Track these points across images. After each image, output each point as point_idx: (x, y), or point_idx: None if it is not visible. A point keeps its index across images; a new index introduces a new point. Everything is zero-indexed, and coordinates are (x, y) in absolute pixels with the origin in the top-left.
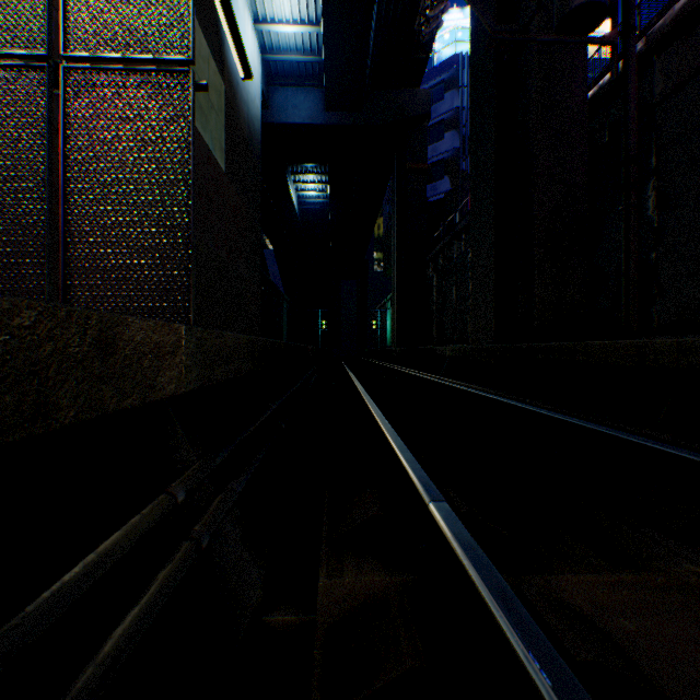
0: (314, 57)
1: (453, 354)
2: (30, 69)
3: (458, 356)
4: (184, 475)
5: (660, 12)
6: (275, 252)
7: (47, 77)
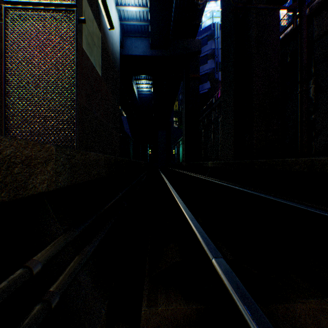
0: (145, 23)
1: (212, 166)
2: None
3: (215, 166)
4: (46, 248)
5: None
6: (127, 117)
7: None
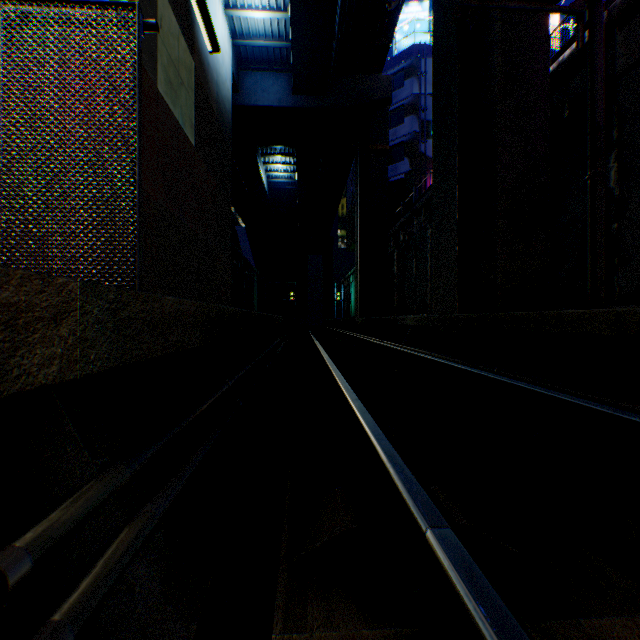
0: (282, 42)
1: (415, 324)
2: None
3: (421, 325)
4: (48, 515)
5: None
6: (246, 229)
7: None
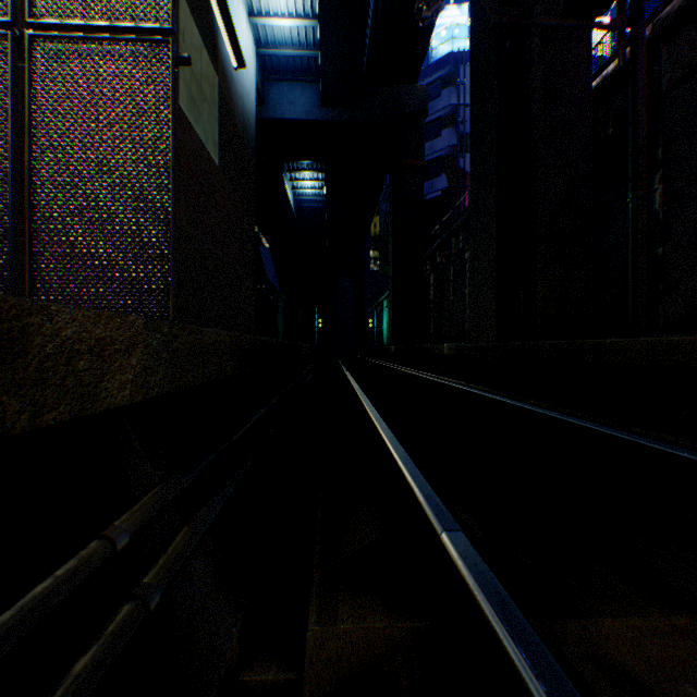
0: (310, 52)
1: (451, 353)
2: None
3: (457, 354)
4: (133, 507)
5: None
6: (271, 250)
7: (11, 45)
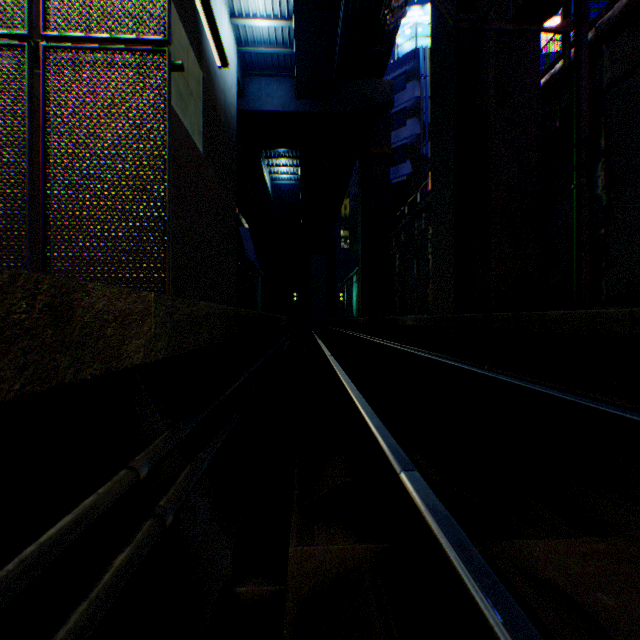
0: (286, 49)
1: (415, 324)
2: (11, 48)
3: (420, 325)
4: (149, 447)
5: (608, 5)
6: (250, 230)
7: (28, 55)
